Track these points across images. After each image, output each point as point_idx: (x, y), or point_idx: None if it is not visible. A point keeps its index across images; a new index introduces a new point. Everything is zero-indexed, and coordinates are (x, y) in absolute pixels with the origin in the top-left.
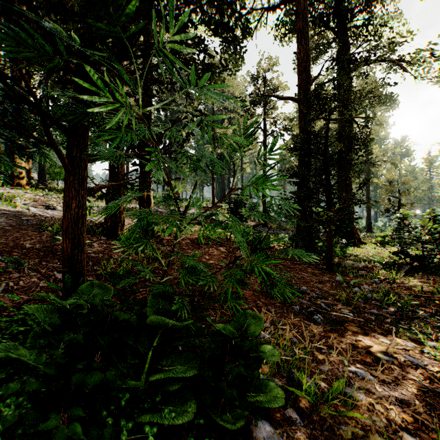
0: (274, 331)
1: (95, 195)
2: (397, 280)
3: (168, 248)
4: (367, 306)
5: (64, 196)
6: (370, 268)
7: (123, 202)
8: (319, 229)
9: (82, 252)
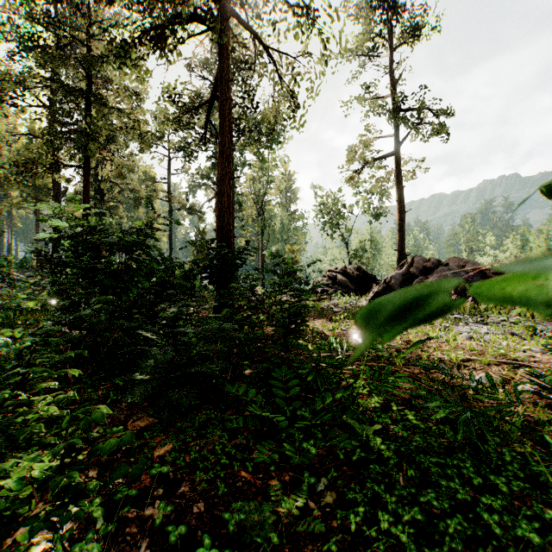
0: None
1: None
2: None
3: None
4: None
5: None
6: None
7: None
8: None
9: None
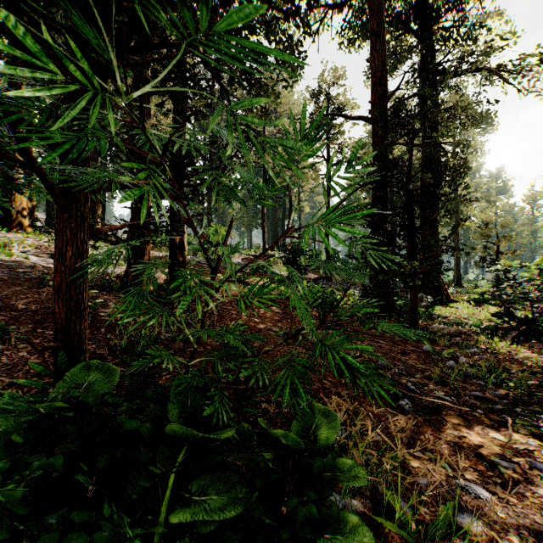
0: (351, 429)
1: (107, 240)
2: (501, 350)
3: None
4: (468, 386)
5: (56, 241)
6: (465, 334)
7: (148, 249)
8: (396, 284)
9: (83, 319)
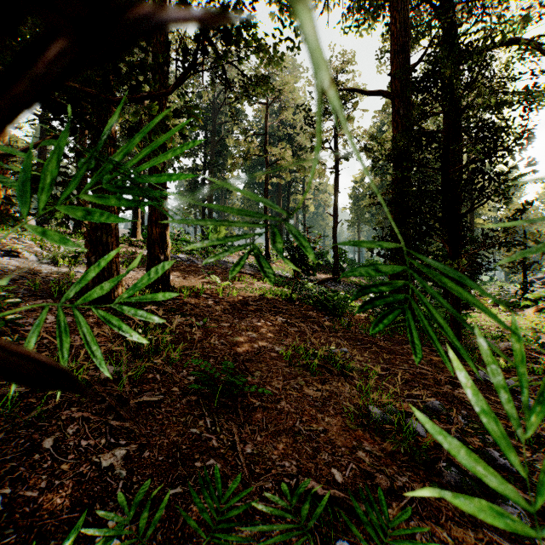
0: None
1: None
2: None
3: (188, 320)
4: None
5: None
6: None
7: (116, 244)
8: None
9: None
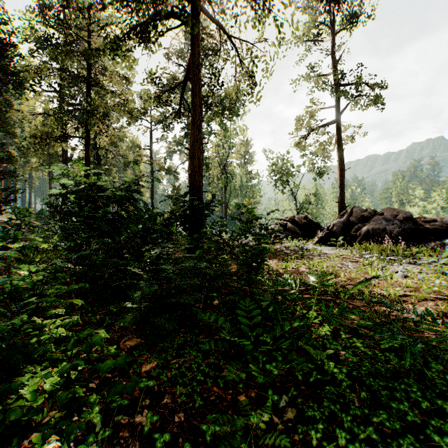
0: None
1: None
2: None
3: None
4: None
5: None
6: None
7: None
8: None
9: None
